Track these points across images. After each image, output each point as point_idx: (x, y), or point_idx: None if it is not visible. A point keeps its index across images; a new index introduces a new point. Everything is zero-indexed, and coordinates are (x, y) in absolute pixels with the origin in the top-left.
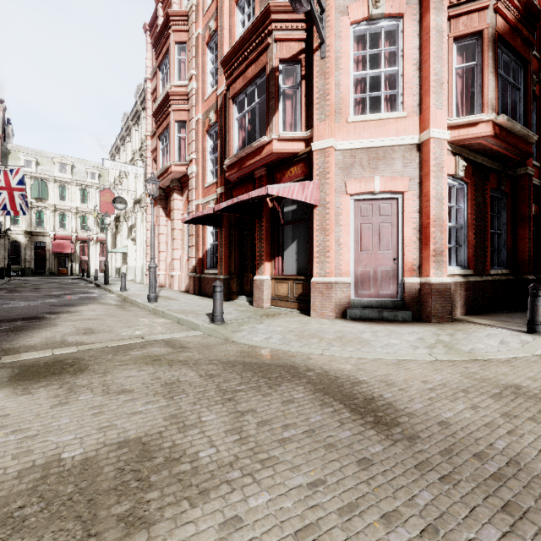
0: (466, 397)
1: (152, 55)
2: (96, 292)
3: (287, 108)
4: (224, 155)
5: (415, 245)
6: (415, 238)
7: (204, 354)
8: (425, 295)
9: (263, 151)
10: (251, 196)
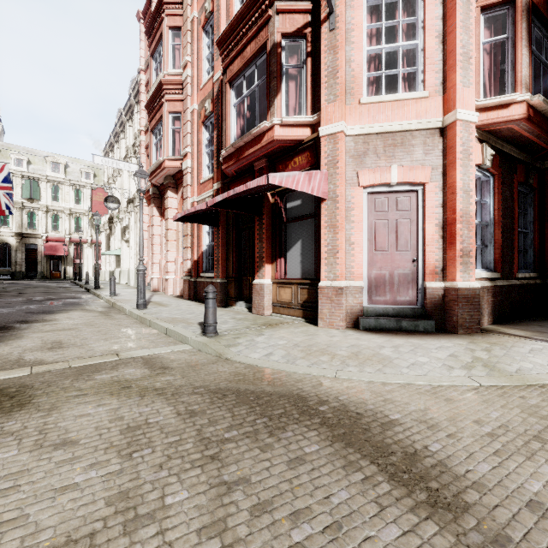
0: (545, 450)
1: (146, 45)
2: (84, 297)
3: (291, 90)
4: (221, 147)
5: (438, 244)
6: (438, 237)
7: (189, 378)
8: (450, 302)
9: (263, 139)
10: (249, 187)
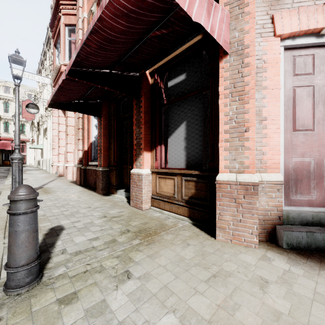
0: None
1: None
2: None
3: None
4: None
5: None
6: None
7: None
8: None
9: None
10: (104, 3)
